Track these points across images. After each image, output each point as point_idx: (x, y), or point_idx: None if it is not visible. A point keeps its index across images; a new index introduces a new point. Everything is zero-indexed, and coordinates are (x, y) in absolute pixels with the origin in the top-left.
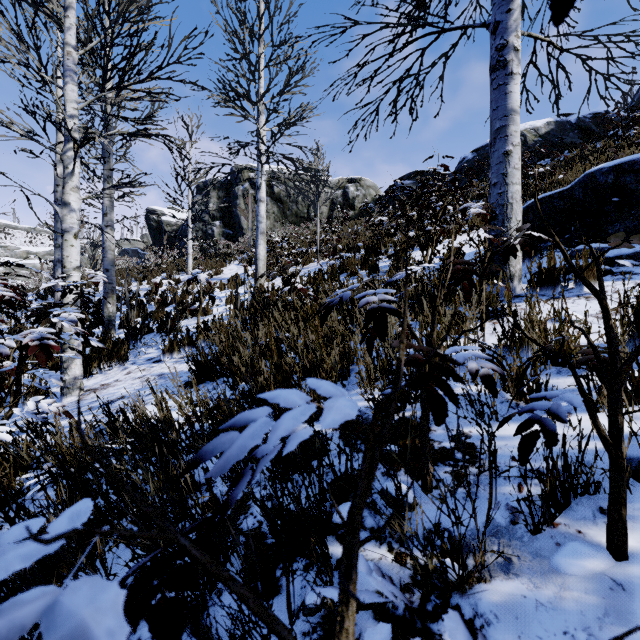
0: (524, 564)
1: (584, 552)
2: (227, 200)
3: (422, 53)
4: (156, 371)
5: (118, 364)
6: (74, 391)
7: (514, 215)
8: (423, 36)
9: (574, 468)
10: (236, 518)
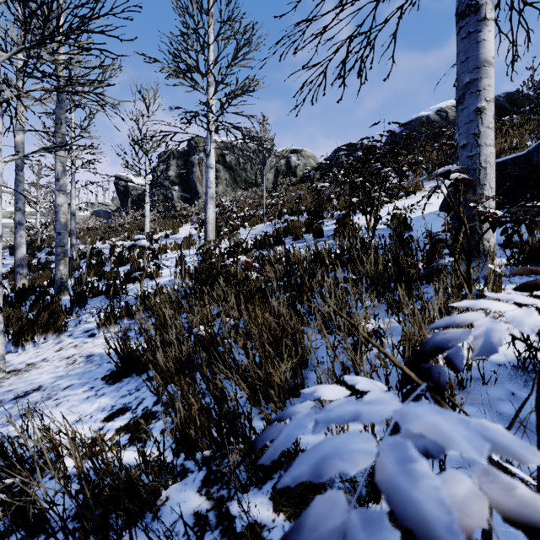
0: None
1: None
2: (185, 168)
3: (376, 6)
4: (87, 350)
5: (54, 335)
6: None
7: (488, 181)
8: None
9: None
10: None
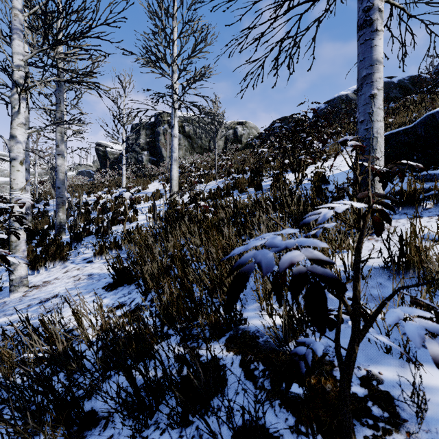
0: None
1: None
2: (152, 136)
3: (300, 18)
4: (87, 271)
5: (60, 263)
6: (20, 288)
7: (378, 147)
8: (301, 3)
9: None
10: None
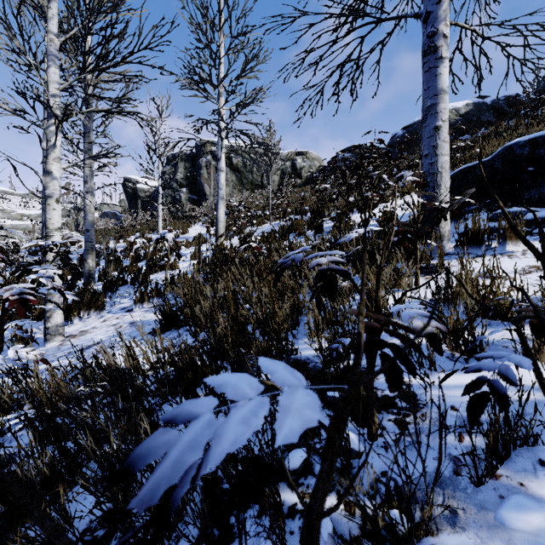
0: (470, 517)
1: (528, 507)
2: (192, 170)
3: (362, 40)
4: (128, 319)
5: (96, 313)
6: (56, 337)
7: (443, 182)
8: (363, 25)
9: (514, 421)
10: None
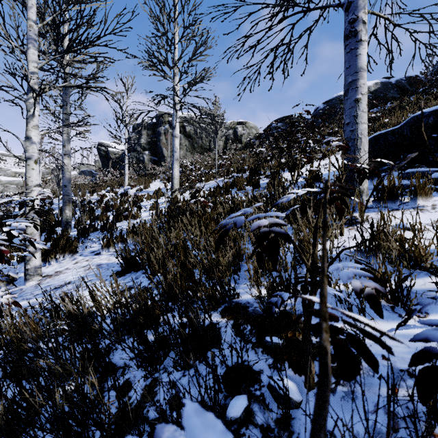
0: None
1: None
2: (153, 136)
3: (292, 27)
4: (96, 262)
5: (70, 255)
6: (34, 277)
7: (362, 147)
8: (293, 14)
9: None
10: (138, 422)
